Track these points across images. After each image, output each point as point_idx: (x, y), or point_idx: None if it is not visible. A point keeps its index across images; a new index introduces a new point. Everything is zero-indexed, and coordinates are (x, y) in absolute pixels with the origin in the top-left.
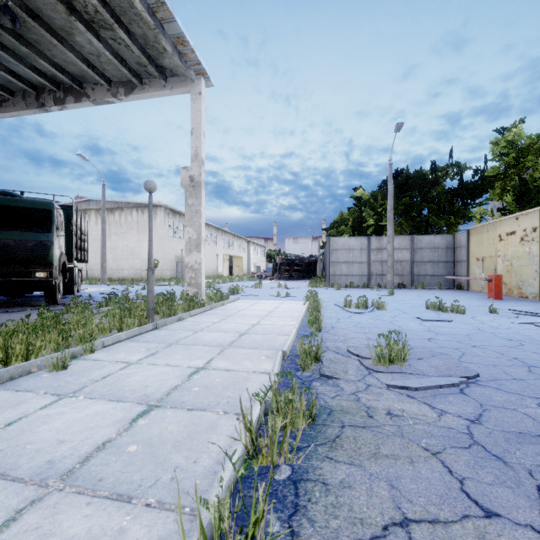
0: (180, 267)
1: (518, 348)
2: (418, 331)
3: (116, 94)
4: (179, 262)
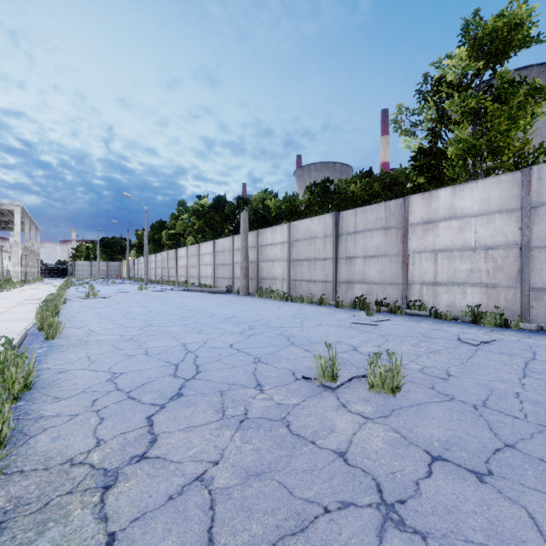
0: None
1: None
2: None
3: (11, 231)
4: None
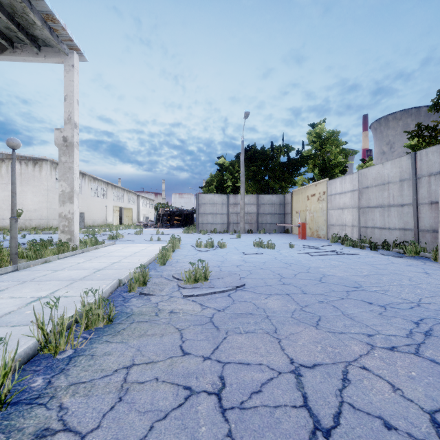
0: None
1: (286, 268)
2: (236, 261)
3: None
4: None
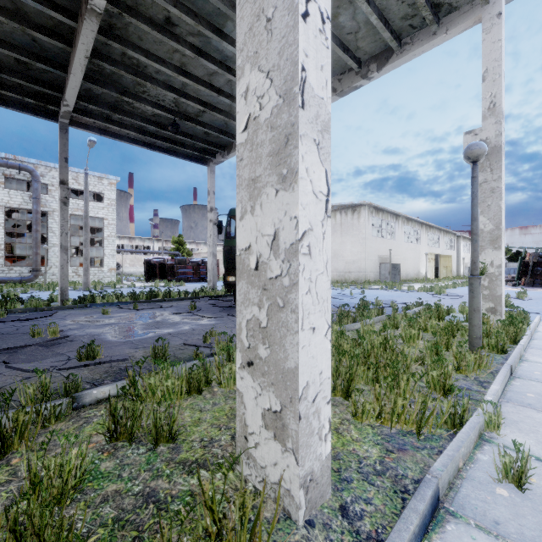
0: (383, 269)
1: None
2: None
3: (365, 75)
4: (382, 264)
